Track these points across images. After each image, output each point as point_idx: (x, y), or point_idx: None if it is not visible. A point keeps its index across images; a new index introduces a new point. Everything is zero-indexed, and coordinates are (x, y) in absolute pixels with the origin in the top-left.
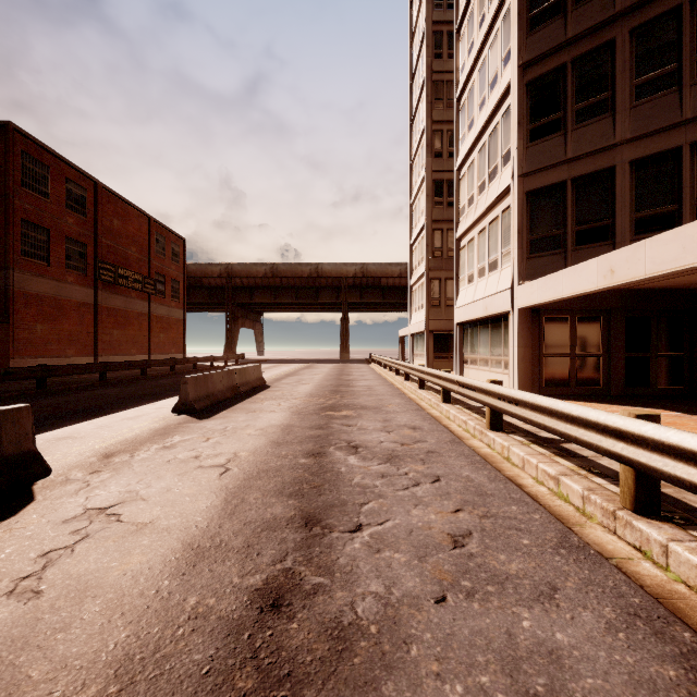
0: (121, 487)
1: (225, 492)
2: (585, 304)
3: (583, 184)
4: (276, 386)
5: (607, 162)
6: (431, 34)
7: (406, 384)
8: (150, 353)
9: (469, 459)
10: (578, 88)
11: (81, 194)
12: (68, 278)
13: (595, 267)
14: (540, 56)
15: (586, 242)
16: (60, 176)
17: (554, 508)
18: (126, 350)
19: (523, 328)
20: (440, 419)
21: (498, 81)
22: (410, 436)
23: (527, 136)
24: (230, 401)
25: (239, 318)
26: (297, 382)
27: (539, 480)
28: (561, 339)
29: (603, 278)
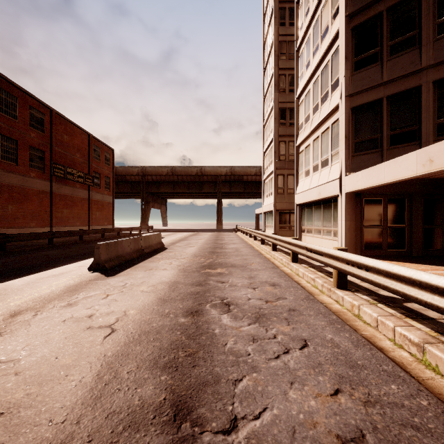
0: (3, 355)
1: (101, 363)
2: (394, 189)
3: (395, 100)
4: (171, 248)
5: (414, 83)
6: (278, 9)
7: (262, 247)
8: (90, 225)
9: (327, 318)
10: (392, 29)
11: (40, 117)
12: (31, 174)
13: (414, 158)
14: (362, 7)
15: (398, 143)
16: (25, 105)
17: (429, 382)
18: (73, 223)
19: (349, 207)
20: (292, 276)
21: (328, 31)
22: (271, 292)
23: (352, 67)
24: (135, 260)
25: (150, 202)
26: (186, 245)
27: (397, 343)
28: (376, 215)
29: (422, 166)
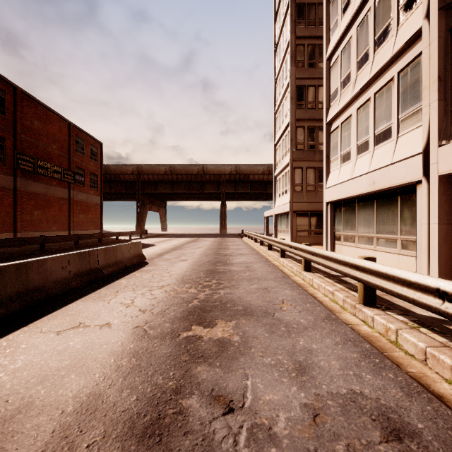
0: None
1: None
2: None
3: None
4: (153, 263)
5: None
6: None
7: (284, 262)
8: (70, 229)
9: None
10: None
11: None
12: None
13: None
14: None
15: None
16: None
17: None
18: (47, 227)
19: (445, 200)
20: (387, 350)
21: None
22: None
23: None
24: (74, 293)
25: (146, 204)
26: (177, 258)
27: None
28: None
29: None
